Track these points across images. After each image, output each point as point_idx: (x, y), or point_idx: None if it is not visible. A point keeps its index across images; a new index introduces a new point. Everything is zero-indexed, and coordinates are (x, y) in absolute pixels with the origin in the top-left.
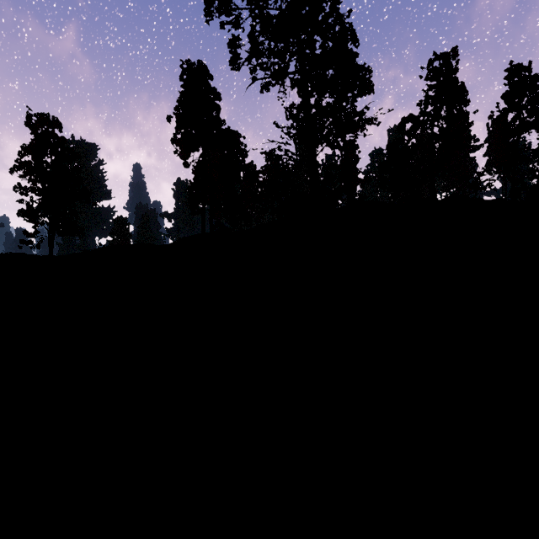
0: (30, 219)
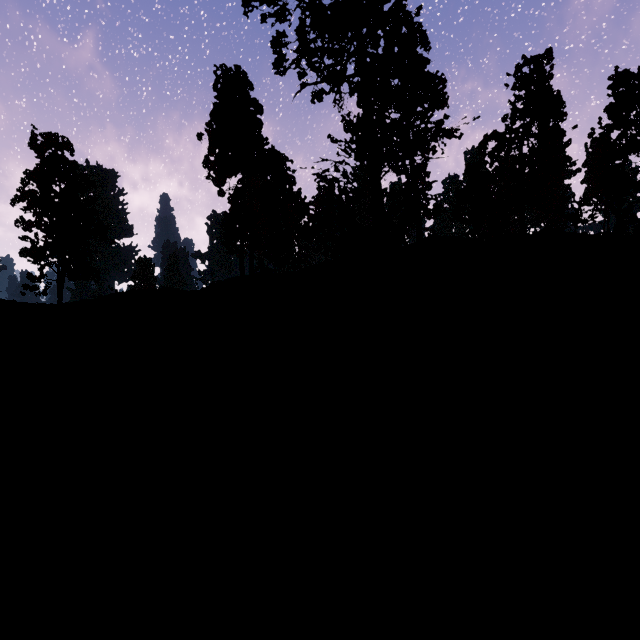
0: (35, 260)
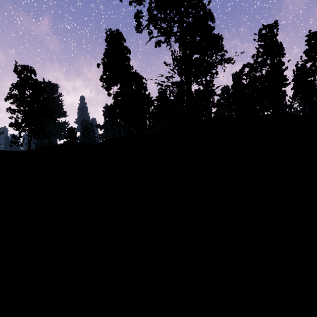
0: (17, 128)
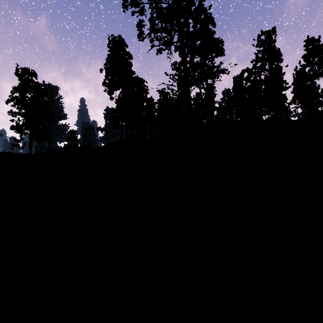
0: (18, 131)
